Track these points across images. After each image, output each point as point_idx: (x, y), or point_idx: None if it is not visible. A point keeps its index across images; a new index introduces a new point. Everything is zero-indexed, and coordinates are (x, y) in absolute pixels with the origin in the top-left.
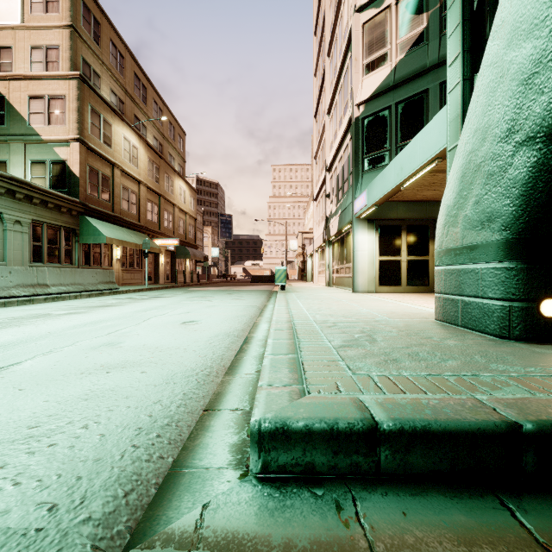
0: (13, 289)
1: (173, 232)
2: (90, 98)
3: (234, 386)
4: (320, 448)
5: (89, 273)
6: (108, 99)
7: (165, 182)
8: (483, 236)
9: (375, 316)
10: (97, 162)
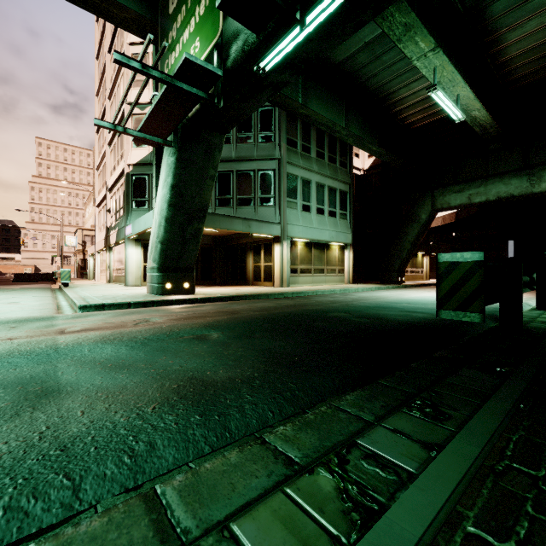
0: None
1: None
2: None
3: (65, 311)
4: (93, 308)
5: None
6: None
7: None
8: (155, 265)
9: (124, 294)
10: None
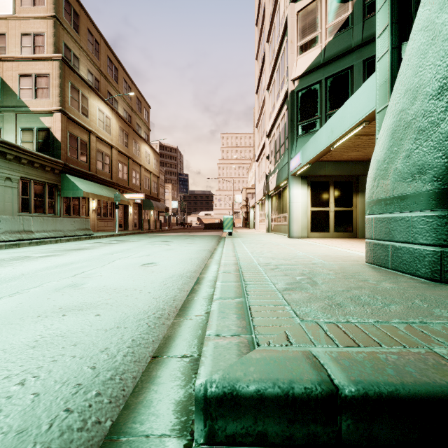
0: (2, 235)
1: (140, 188)
2: (70, 76)
3: (183, 329)
4: (273, 417)
5: (68, 222)
6: (85, 78)
7: (133, 146)
8: (414, 187)
9: (311, 258)
10: (76, 129)
